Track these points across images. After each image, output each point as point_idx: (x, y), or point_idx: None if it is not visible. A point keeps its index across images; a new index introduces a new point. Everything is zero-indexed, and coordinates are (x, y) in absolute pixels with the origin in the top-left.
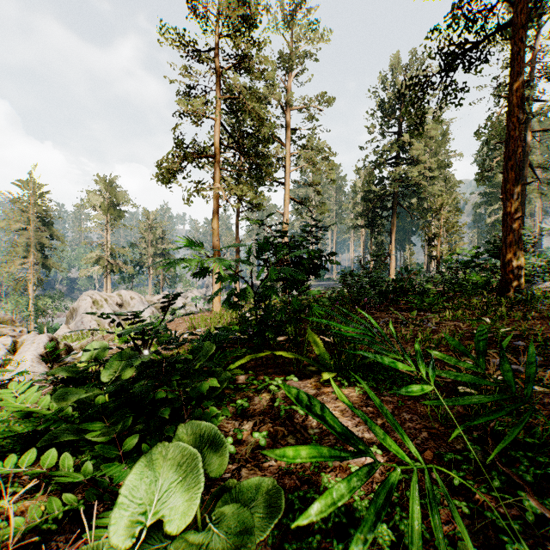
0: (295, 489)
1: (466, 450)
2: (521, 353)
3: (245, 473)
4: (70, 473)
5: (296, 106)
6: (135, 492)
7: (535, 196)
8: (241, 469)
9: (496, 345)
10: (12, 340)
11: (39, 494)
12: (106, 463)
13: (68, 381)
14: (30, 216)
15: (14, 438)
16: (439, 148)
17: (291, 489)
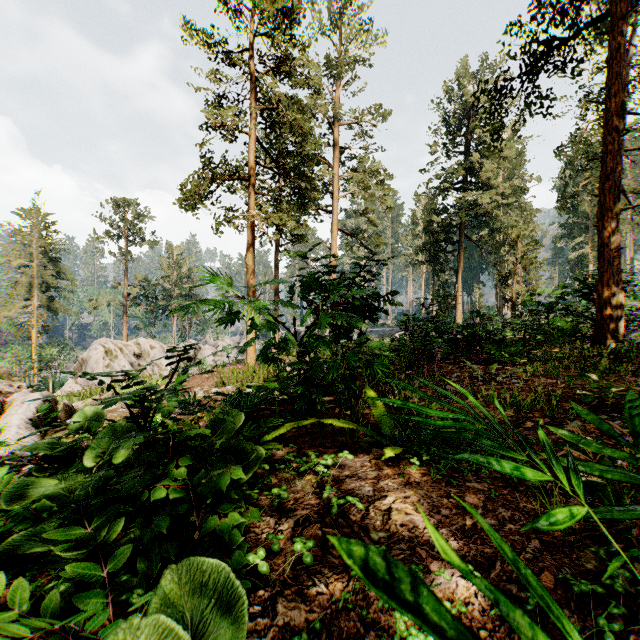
0: (356, 637)
1: (601, 572)
2: None
3: (282, 606)
4: (9, 625)
5: (345, 121)
6: None
7: (626, 227)
8: (277, 599)
9: (604, 410)
10: None
11: None
12: (84, 589)
13: (51, 458)
14: (33, 251)
15: None
16: (513, 171)
17: (351, 638)
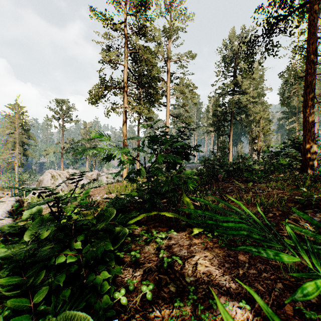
0: None
1: (320, 304)
2: None
3: None
4: None
5: (173, 59)
6: None
7: (315, 113)
8: (131, 320)
9: (310, 207)
10: None
11: None
12: (19, 313)
13: (12, 234)
14: (16, 126)
15: None
16: (258, 85)
17: None
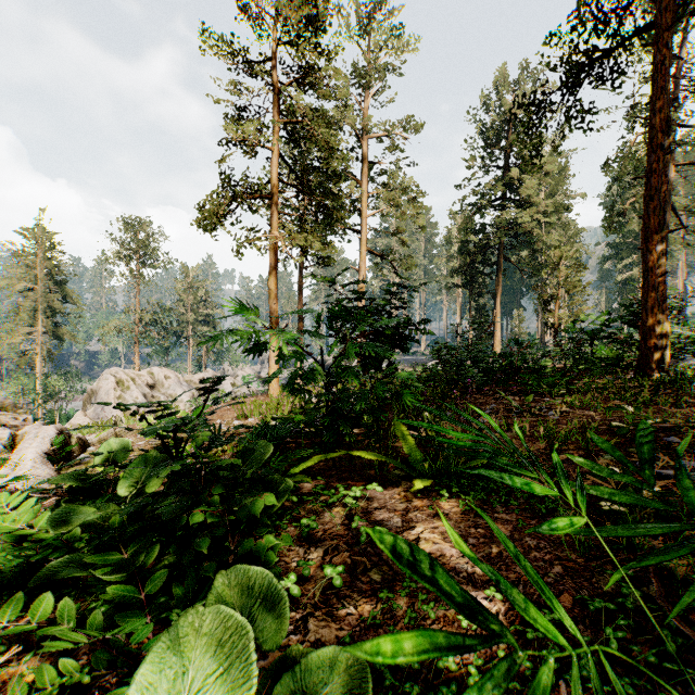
0: None
1: (617, 593)
2: (684, 456)
3: (313, 625)
4: (67, 633)
5: (375, 134)
6: (150, 691)
7: (678, 247)
8: (309, 619)
9: None
10: (10, 433)
11: (27, 657)
12: (123, 610)
13: (77, 490)
14: (38, 274)
15: (1, 571)
16: (556, 186)
17: None
